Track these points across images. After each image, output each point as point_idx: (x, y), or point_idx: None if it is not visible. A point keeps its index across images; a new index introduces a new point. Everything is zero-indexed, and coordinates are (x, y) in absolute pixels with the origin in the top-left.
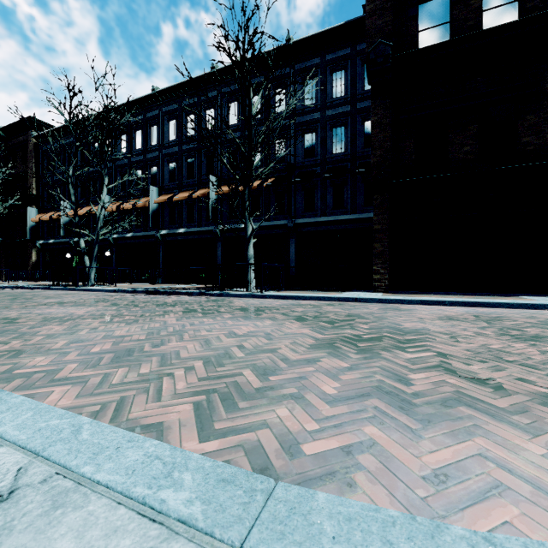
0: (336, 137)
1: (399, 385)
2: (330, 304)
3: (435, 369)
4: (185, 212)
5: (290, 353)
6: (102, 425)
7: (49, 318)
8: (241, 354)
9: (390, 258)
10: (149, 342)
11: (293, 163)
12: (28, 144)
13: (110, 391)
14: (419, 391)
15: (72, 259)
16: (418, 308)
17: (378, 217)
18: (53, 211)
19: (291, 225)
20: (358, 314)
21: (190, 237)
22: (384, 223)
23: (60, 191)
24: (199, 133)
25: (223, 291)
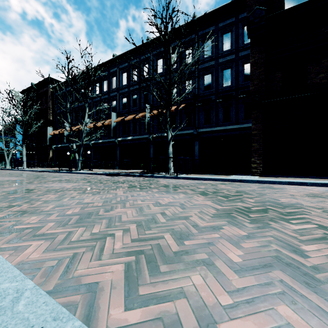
0: (225, 76)
1: (296, 257)
2: (222, 183)
3: (322, 241)
4: (131, 127)
5: (199, 220)
6: (40, 292)
7: (50, 190)
8: (163, 220)
9: (264, 153)
10: (103, 208)
11: (197, 94)
12: (48, 92)
13: (68, 247)
14: (317, 265)
15: (70, 155)
16: (287, 187)
17: (255, 126)
18: (59, 128)
19: (196, 133)
20: (244, 191)
21: (134, 142)
22: (259, 130)
23: (64, 117)
24: (139, 77)
25: (153, 174)
